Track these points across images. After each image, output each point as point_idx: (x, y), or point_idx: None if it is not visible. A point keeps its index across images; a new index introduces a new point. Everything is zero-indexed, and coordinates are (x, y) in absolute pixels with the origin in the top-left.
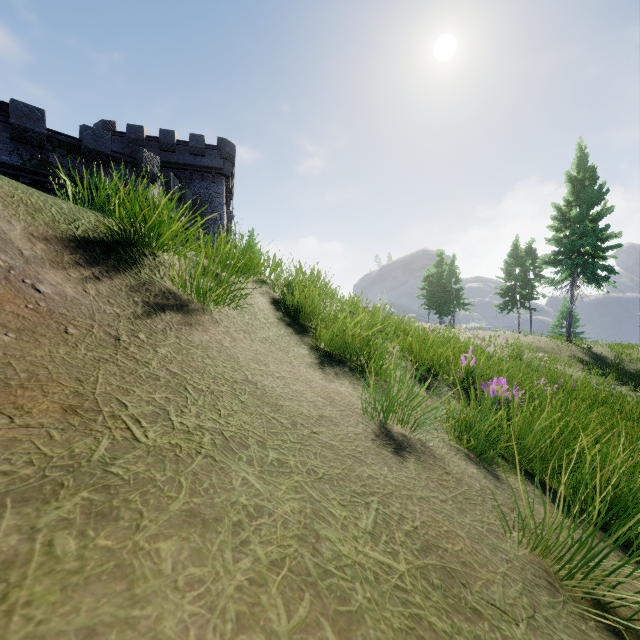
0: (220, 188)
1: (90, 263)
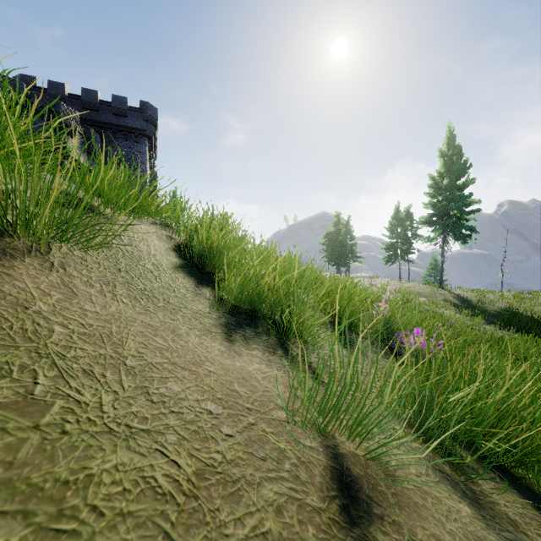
0: (143, 148)
1: None
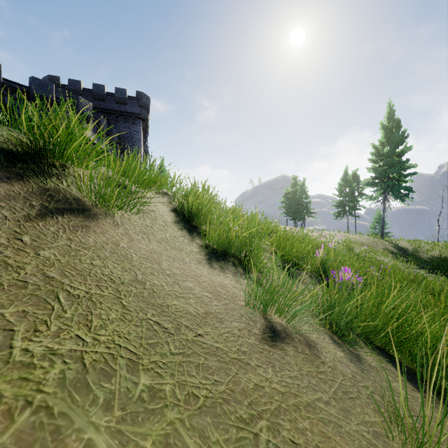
0: (138, 128)
1: None
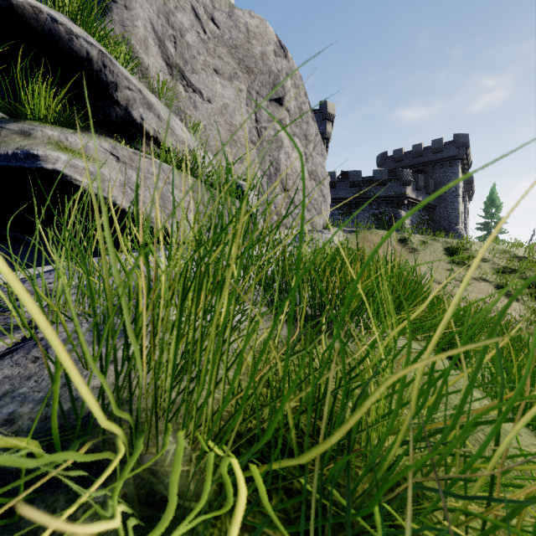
0: (455, 169)
1: (401, 245)
